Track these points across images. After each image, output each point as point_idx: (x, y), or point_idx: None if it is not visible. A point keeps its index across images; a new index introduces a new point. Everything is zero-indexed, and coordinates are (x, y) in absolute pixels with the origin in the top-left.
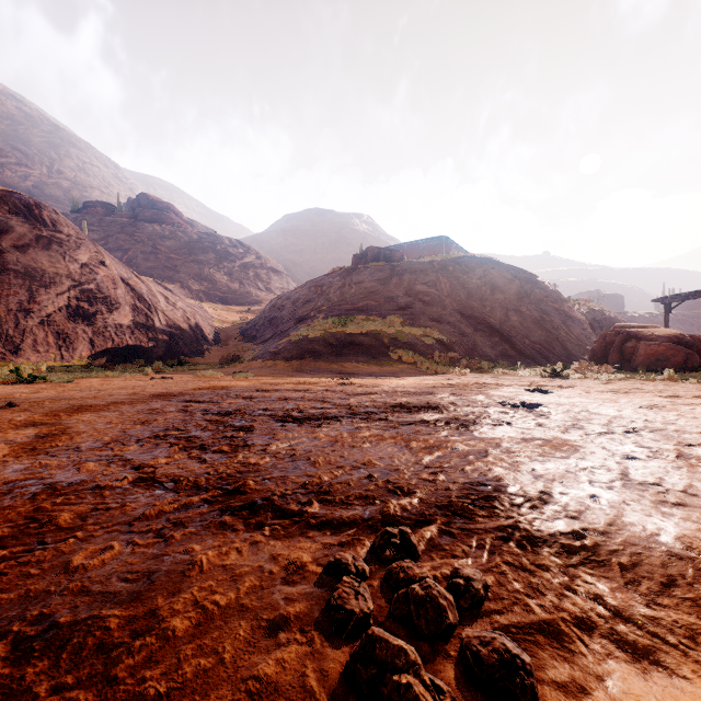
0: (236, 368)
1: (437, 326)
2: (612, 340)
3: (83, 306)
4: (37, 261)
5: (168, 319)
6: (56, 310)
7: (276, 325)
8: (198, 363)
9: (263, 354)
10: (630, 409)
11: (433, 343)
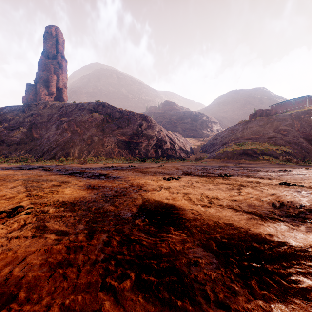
0: (201, 161)
1: (288, 145)
2: None
3: (159, 143)
4: (148, 132)
5: (178, 146)
6: (153, 145)
7: (214, 146)
8: (188, 159)
9: (210, 157)
10: None
11: (281, 152)
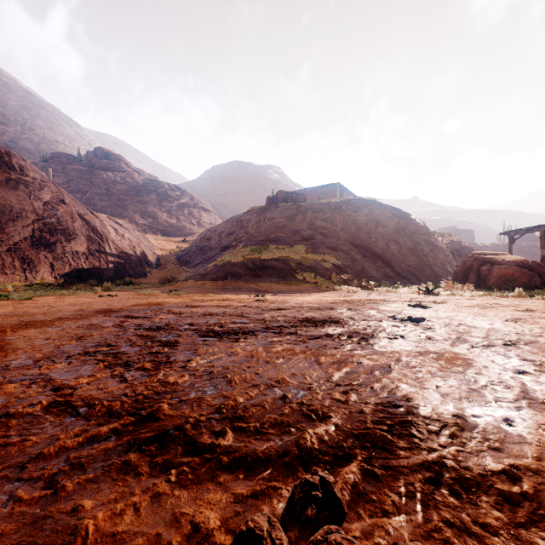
0: (171, 287)
1: (333, 254)
2: (471, 264)
3: (45, 236)
4: (6, 199)
5: (117, 247)
6: (22, 239)
7: (205, 252)
8: (141, 282)
9: (194, 275)
10: (499, 322)
11: (330, 267)
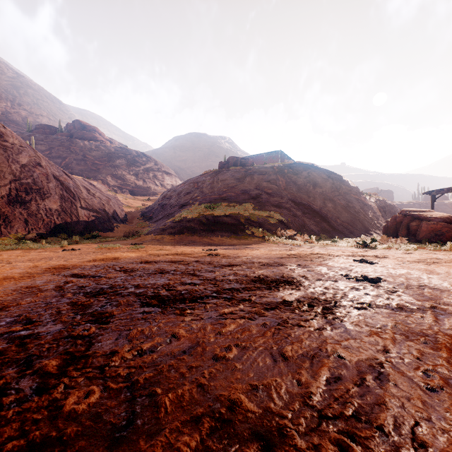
0: (134, 240)
1: (278, 210)
2: (401, 220)
3: (21, 195)
4: None
5: (87, 205)
6: None
7: (166, 209)
8: (108, 236)
9: (154, 230)
10: None
11: (275, 222)
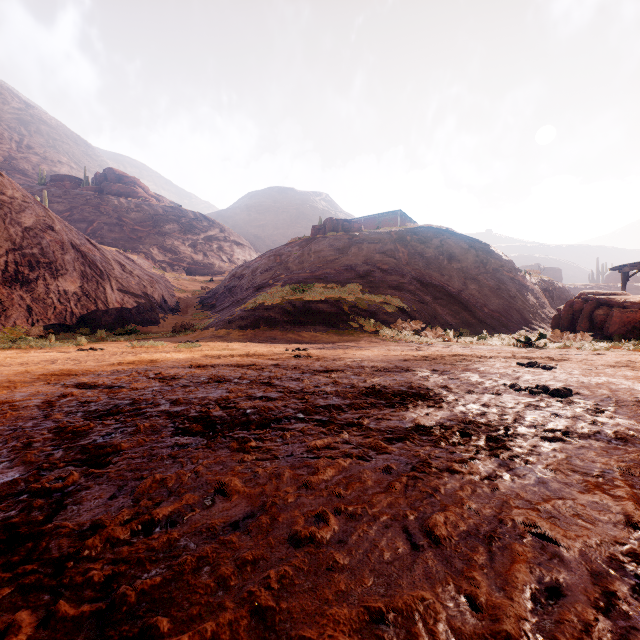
0: (186, 337)
1: (397, 294)
2: (580, 307)
3: (23, 271)
4: None
5: (121, 286)
6: None
7: (235, 294)
8: (150, 331)
9: (217, 322)
10: None
11: (394, 311)
